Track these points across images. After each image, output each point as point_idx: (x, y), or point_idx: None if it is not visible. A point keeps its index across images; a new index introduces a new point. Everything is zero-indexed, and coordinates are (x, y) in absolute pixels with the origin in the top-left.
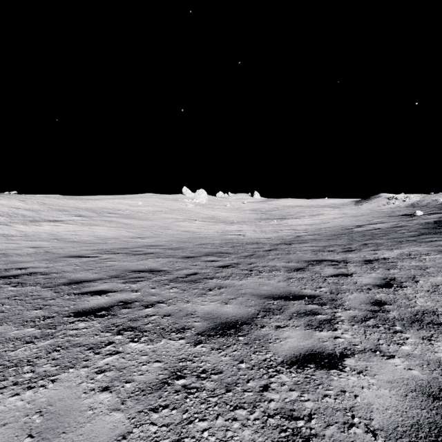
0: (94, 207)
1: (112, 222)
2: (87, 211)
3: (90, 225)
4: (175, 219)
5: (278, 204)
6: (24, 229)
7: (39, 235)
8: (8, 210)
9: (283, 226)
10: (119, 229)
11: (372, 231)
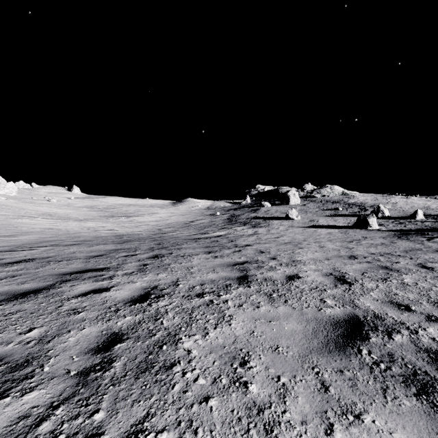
0: None
1: None
2: None
3: None
4: (4, 216)
5: (110, 202)
6: None
7: None
8: None
9: (136, 222)
10: None
11: (202, 224)
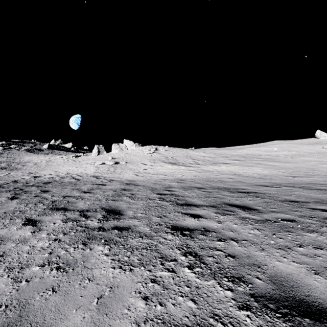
0: (241, 154)
1: (261, 164)
2: (239, 157)
3: (247, 166)
4: (318, 162)
5: None
6: (214, 168)
7: (224, 172)
8: (201, 158)
9: None
10: (270, 169)
11: None
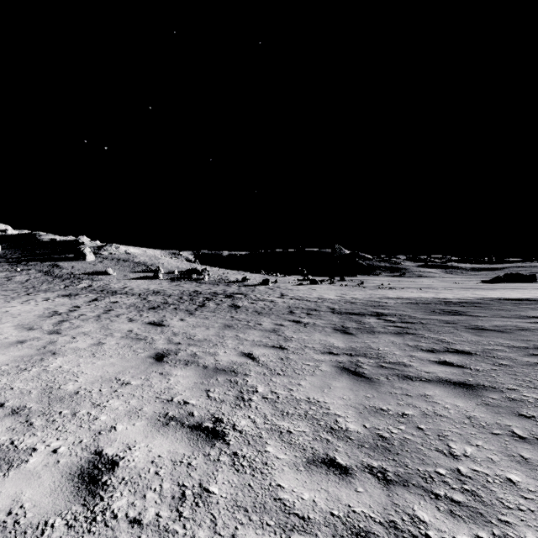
0: None
1: None
2: None
3: None
4: None
5: None
6: None
7: None
8: None
9: None
10: None
11: (33, 280)
